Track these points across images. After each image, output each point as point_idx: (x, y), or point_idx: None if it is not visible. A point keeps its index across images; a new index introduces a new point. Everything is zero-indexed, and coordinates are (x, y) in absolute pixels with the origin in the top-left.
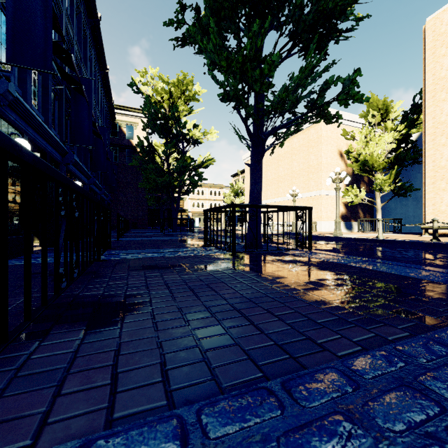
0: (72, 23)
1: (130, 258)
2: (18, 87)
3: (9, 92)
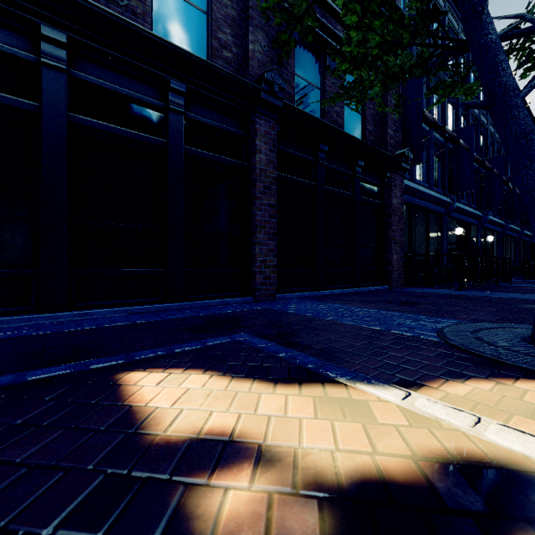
0: (486, 112)
1: (517, 286)
2: (454, 196)
3: (454, 208)
